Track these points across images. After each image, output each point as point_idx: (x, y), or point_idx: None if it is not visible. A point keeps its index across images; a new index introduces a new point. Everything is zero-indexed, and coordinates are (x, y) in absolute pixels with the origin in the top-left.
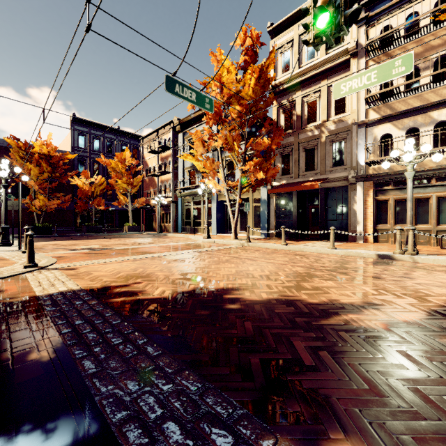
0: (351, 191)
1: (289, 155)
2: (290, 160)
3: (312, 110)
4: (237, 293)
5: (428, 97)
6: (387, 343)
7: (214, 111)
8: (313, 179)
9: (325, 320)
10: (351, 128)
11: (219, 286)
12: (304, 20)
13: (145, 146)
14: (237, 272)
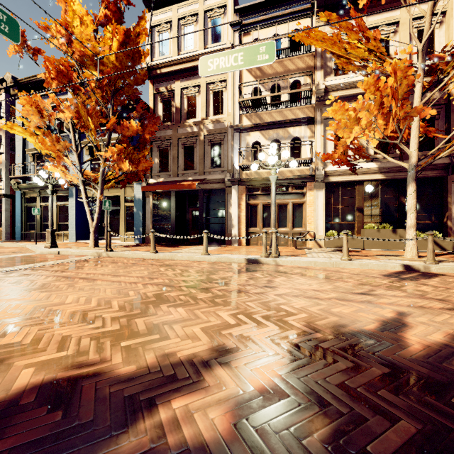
0: (228, 195)
1: (168, 150)
2: (168, 156)
3: (192, 105)
4: None
5: (287, 114)
6: None
7: (59, 70)
8: (192, 179)
9: (109, 449)
10: (228, 131)
11: None
12: (184, 4)
13: None
14: (31, 312)
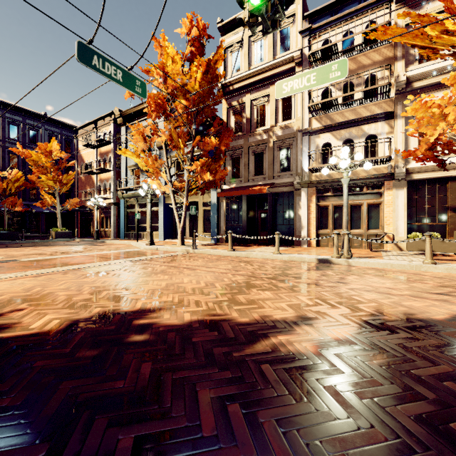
0: (296, 197)
1: (239, 158)
2: (240, 163)
3: (261, 114)
4: (155, 315)
5: (361, 111)
6: (315, 377)
7: (157, 103)
8: (262, 183)
9: (249, 348)
10: (296, 135)
11: (135, 306)
12: None
13: (80, 139)
14: (167, 286)
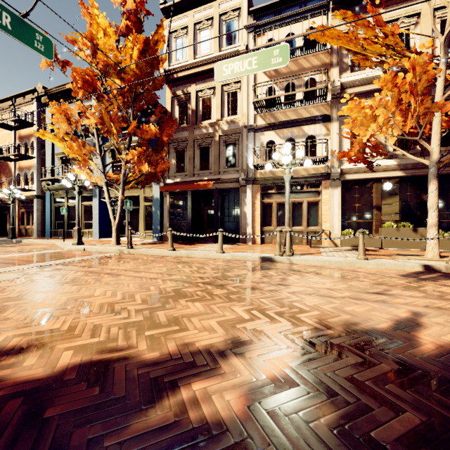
0: (242, 194)
1: (184, 151)
2: (185, 157)
3: (207, 107)
4: (10, 361)
5: (302, 112)
6: None
7: (85, 80)
8: (208, 179)
9: (140, 420)
10: (242, 131)
11: None
12: (199, 9)
13: None
14: (66, 303)
